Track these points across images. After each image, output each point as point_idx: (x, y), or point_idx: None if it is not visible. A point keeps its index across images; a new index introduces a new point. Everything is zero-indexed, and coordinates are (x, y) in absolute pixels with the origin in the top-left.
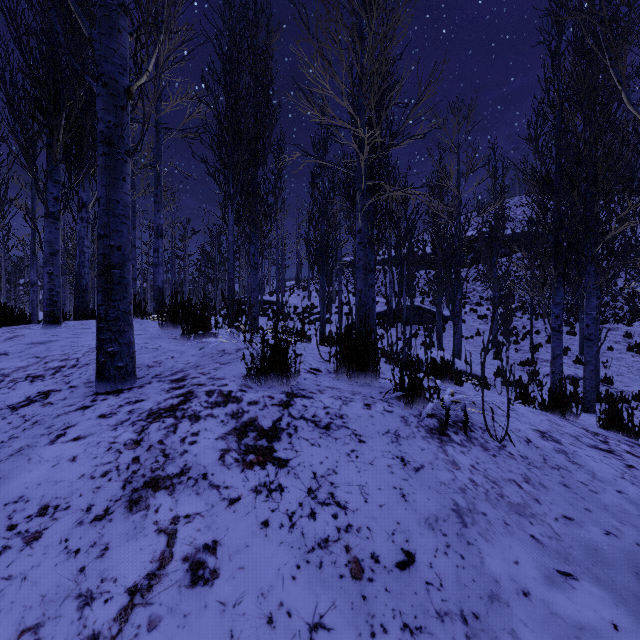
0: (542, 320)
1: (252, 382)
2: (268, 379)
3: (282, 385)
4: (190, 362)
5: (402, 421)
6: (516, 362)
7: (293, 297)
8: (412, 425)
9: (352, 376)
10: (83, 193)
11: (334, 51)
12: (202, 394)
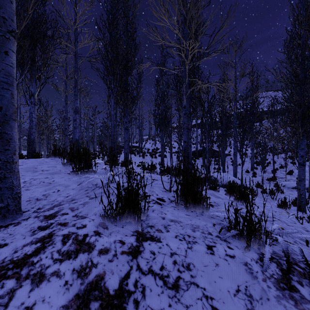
0: (276, 156)
1: (108, 221)
2: (122, 217)
3: (134, 222)
4: (69, 195)
5: (247, 271)
6: (265, 178)
7: (147, 144)
8: (259, 277)
9: (188, 207)
10: (32, 88)
11: (170, 2)
12: (58, 239)
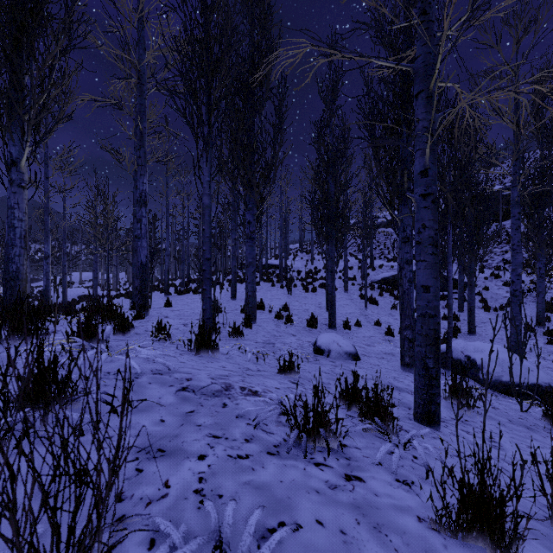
0: None
1: None
2: None
3: None
4: None
5: None
6: None
7: (296, 260)
8: None
9: None
10: (13, 147)
11: None
12: None
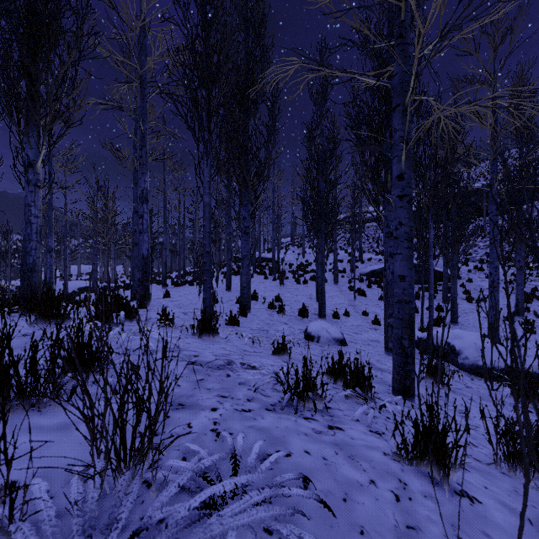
0: None
1: None
2: None
3: None
4: None
5: None
6: None
7: (288, 254)
8: None
9: None
10: (29, 150)
11: None
12: None
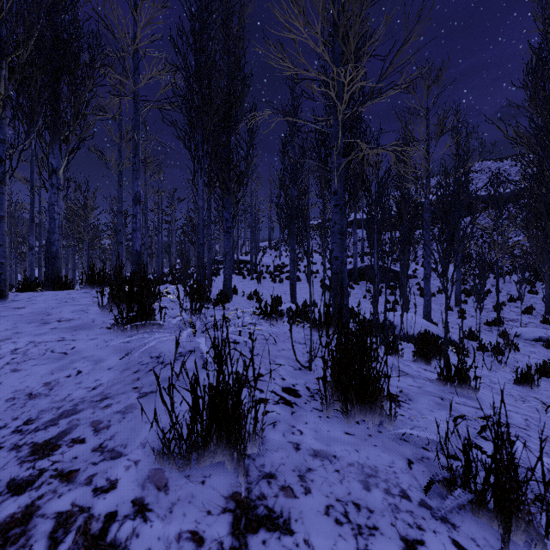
0: (501, 278)
1: (172, 464)
2: (204, 454)
3: (230, 466)
4: (99, 384)
5: None
6: (482, 321)
7: (266, 257)
8: None
9: (350, 413)
10: (53, 159)
11: None
12: (43, 532)
